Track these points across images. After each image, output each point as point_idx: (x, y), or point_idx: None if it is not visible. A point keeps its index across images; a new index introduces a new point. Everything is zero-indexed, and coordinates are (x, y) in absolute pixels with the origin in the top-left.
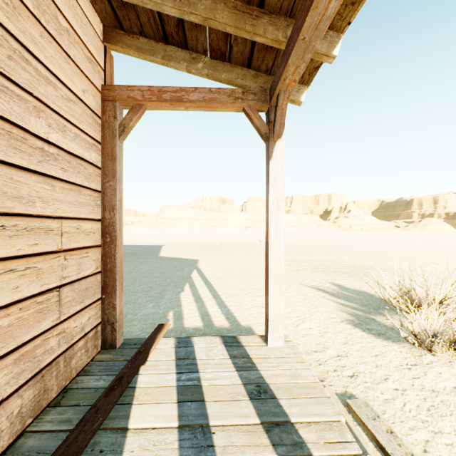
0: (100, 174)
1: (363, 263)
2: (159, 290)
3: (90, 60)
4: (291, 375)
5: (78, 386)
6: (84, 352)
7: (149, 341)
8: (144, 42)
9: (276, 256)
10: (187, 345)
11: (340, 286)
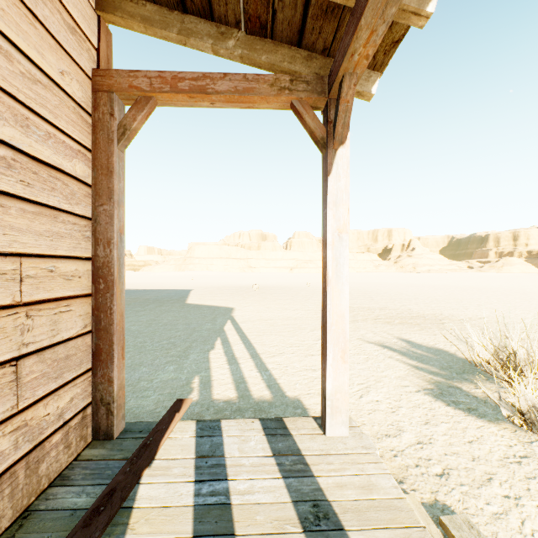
0: (90, 194)
1: (434, 313)
2: (184, 347)
3: (74, 30)
4: (362, 486)
5: (46, 506)
6: (63, 449)
7: (160, 427)
8: (152, 10)
9: (338, 309)
10: (212, 434)
11: (410, 342)
